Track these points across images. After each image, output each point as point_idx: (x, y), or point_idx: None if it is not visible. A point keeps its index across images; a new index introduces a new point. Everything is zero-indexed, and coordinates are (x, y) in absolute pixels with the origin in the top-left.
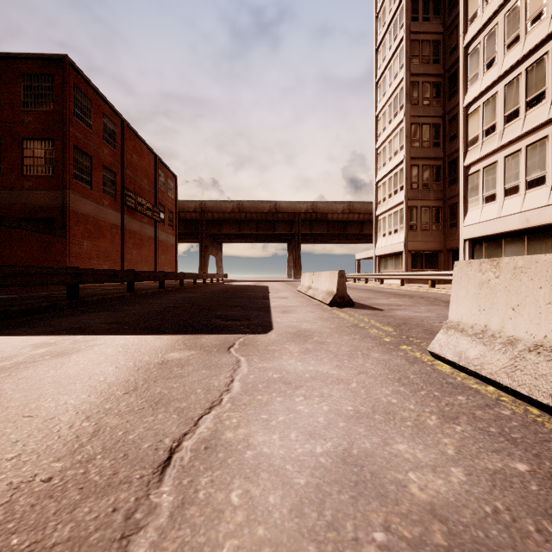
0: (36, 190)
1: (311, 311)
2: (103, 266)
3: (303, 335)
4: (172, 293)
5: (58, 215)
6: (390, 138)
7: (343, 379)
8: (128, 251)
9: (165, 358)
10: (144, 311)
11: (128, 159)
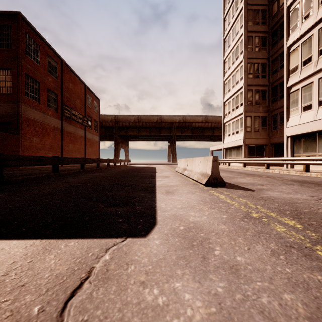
0: None
1: (192, 192)
2: (48, 155)
3: (196, 239)
4: (88, 173)
5: (14, 120)
6: (233, 73)
7: None
8: (66, 145)
9: None
10: (43, 192)
11: (65, 85)
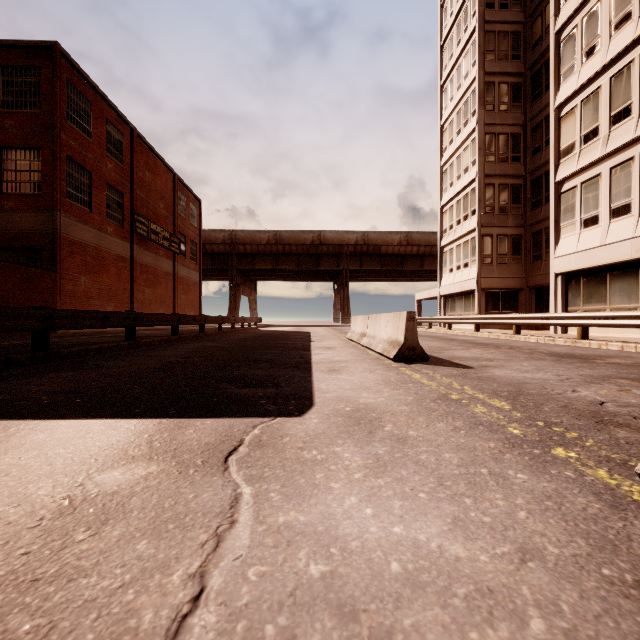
0: (19, 211)
1: (370, 370)
2: (107, 308)
3: (364, 418)
4: (187, 342)
5: (46, 243)
6: (458, 152)
7: (493, 586)
8: (140, 289)
9: (83, 489)
10: (129, 370)
11: (138, 176)
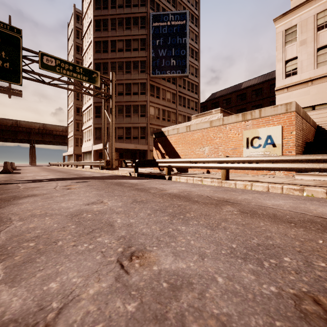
0: None
1: None
2: None
3: None
4: None
5: None
6: (71, 108)
7: None
8: None
9: None
10: None
11: None
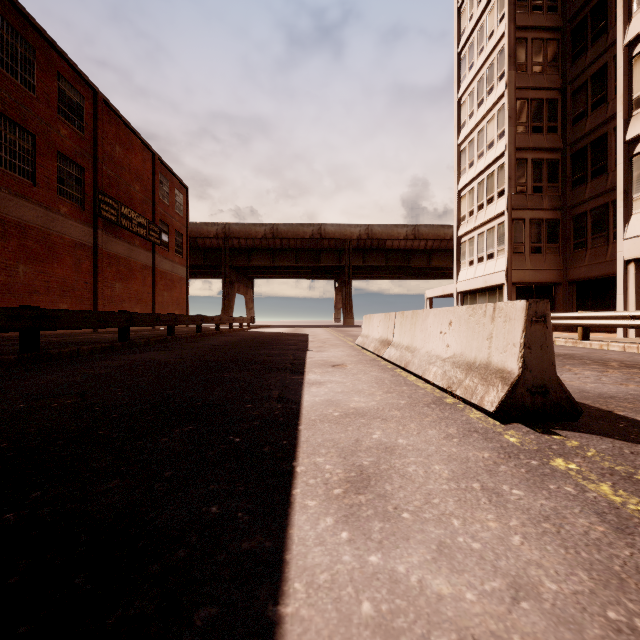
0: None
1: (479, 480)
2: (59, 305)
3: None
4: (130, 351)
5: None
6: (480, 126)
7: None
8: (107, 284)
9: None
10: None
11: (105, 150)
